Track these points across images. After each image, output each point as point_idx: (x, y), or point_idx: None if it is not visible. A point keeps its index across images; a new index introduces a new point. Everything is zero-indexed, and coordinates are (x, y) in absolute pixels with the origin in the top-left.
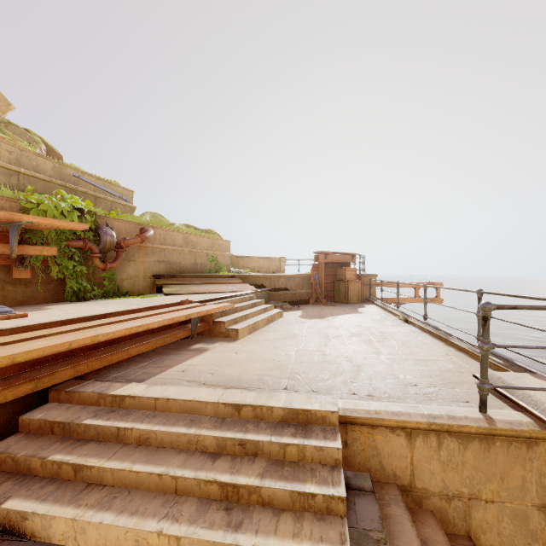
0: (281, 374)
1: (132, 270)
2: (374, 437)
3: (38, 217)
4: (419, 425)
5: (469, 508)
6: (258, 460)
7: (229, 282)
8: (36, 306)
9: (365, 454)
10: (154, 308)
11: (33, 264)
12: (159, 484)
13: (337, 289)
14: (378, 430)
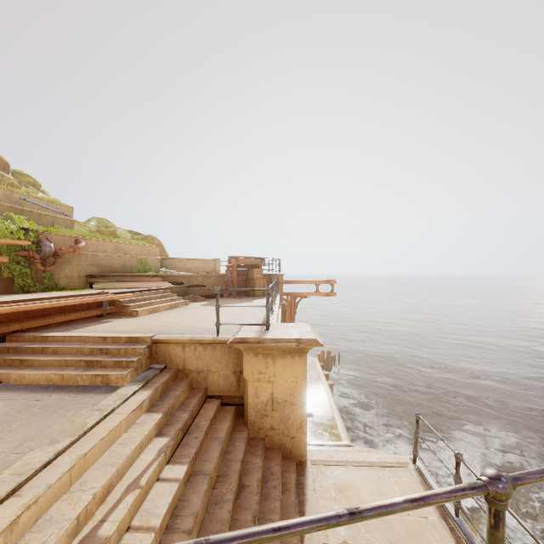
0: (143, 329)
1: (68, 272)
2: (169, 348)
3: None
4: (186, 341)
5: (207, 376)
6: (107, 355)
7: (151, 280)
8: None
9: (165, 356)
10: (76, 296)
11: None
12: (60, 363)
13: (248, 286)
14: (170, 345)
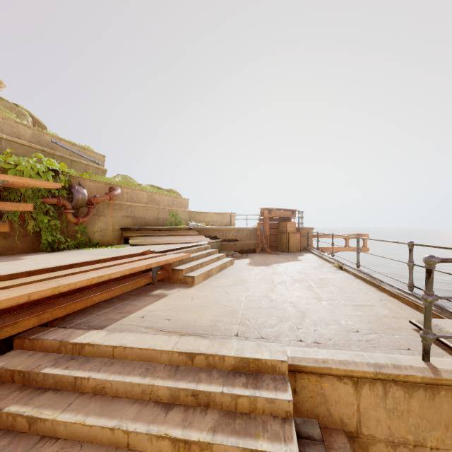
0: (233, 320)
1: (102, 224)
2: (322, 385)
3: (13, 176)
4: (366, 374)
5: None
6: (211, 411)
7: (187, 234)
8: (13, 256)
9: (313, 401)
10: (119, 258)
11: (11, 219)
12: (112, 438)
13: (279, 240)
14: (326, 378)
